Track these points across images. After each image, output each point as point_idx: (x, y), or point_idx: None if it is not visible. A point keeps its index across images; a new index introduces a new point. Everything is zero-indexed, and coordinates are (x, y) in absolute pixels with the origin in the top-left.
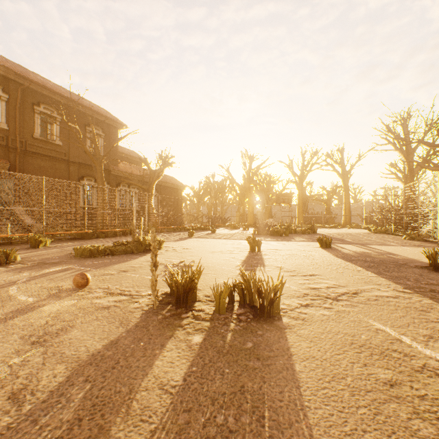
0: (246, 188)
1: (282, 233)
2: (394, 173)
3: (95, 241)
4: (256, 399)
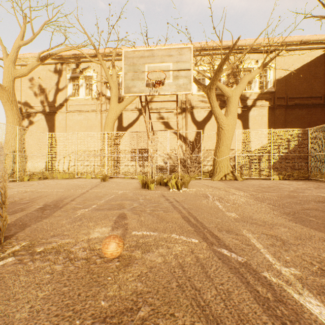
0: None
1: None
2: None
3: None
4: None
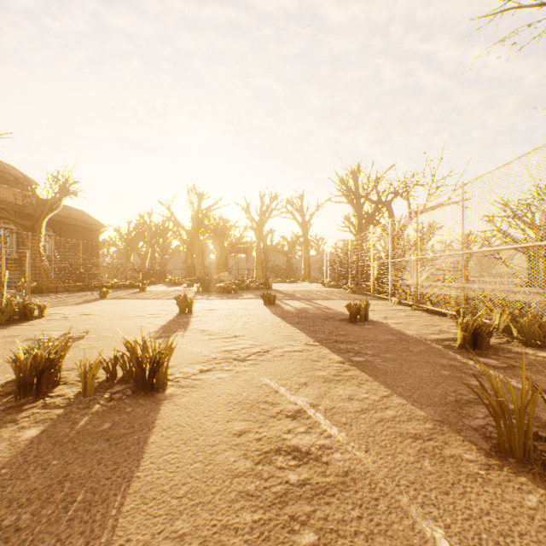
0: (194, 234)
1: (231, 290)
2: (348, 226)
3: None
4: (76, 485)
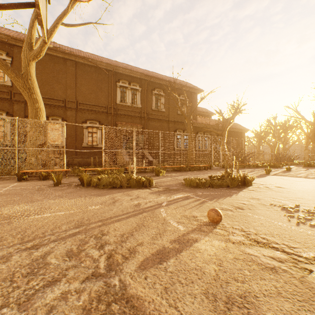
0: None
1: None
2: None
3: (189, 173)
4: None
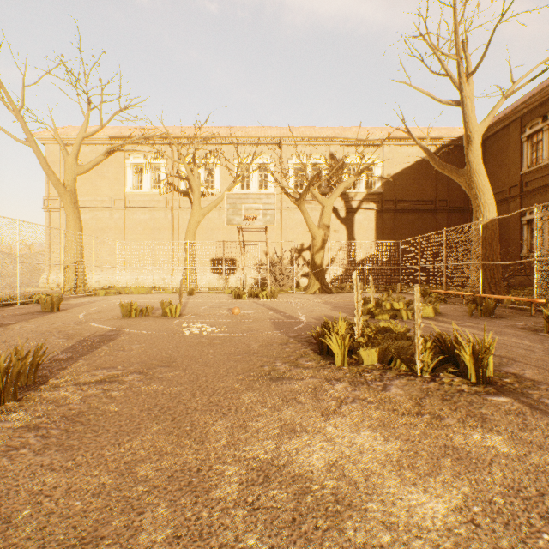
0: None
1: None
2: None
3: None
4: None
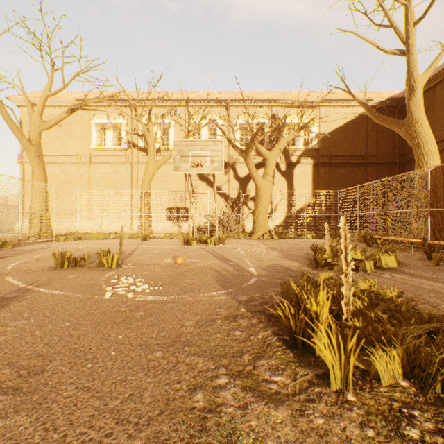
0: None
1: None
2: None
3: None
4: None
